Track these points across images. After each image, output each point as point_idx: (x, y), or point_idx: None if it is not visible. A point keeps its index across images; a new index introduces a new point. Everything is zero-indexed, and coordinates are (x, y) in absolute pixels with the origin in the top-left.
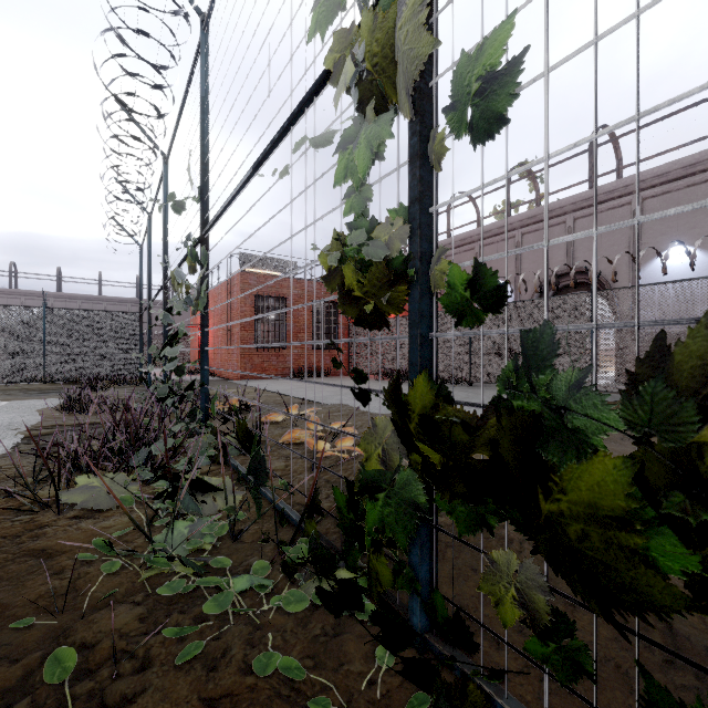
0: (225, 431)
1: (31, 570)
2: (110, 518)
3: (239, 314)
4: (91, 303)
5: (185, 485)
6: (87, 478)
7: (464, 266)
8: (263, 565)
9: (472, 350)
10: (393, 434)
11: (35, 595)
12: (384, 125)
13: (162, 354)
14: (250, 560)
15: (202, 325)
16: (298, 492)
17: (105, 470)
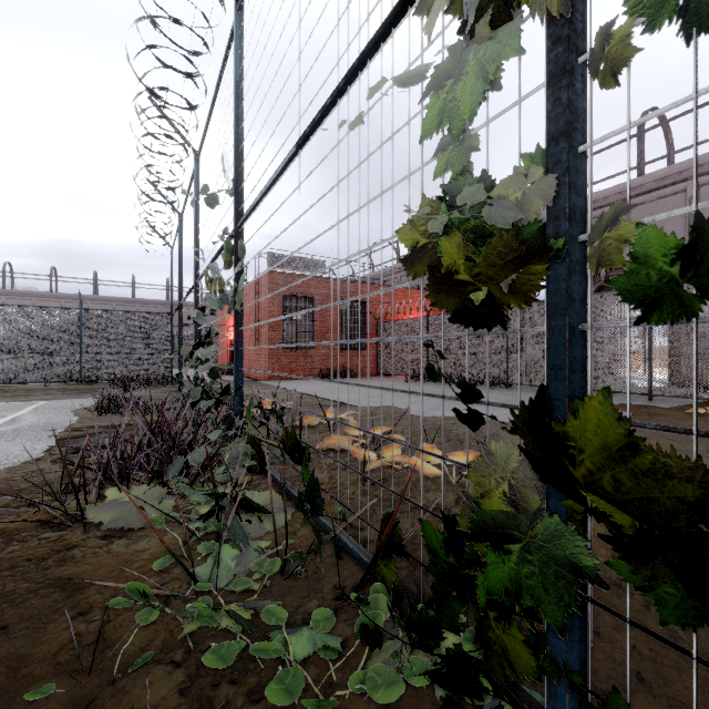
0: (259, 436)
1: (55, 607)
2: (143, 539)
3: (267, 314)
4: (125, 305)
5: (226, 504)
6: (119, 491)
7: (652, 221)
8: (326, 615)
9: (510, 350)
10: (517, 463)
11: (57, 646)
12: (503, 41)
13: (195, 354)
14: (307, 604)
15: (237, 324)
16: (349, 512)
17: (138, 480)
